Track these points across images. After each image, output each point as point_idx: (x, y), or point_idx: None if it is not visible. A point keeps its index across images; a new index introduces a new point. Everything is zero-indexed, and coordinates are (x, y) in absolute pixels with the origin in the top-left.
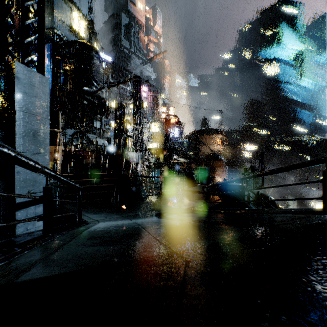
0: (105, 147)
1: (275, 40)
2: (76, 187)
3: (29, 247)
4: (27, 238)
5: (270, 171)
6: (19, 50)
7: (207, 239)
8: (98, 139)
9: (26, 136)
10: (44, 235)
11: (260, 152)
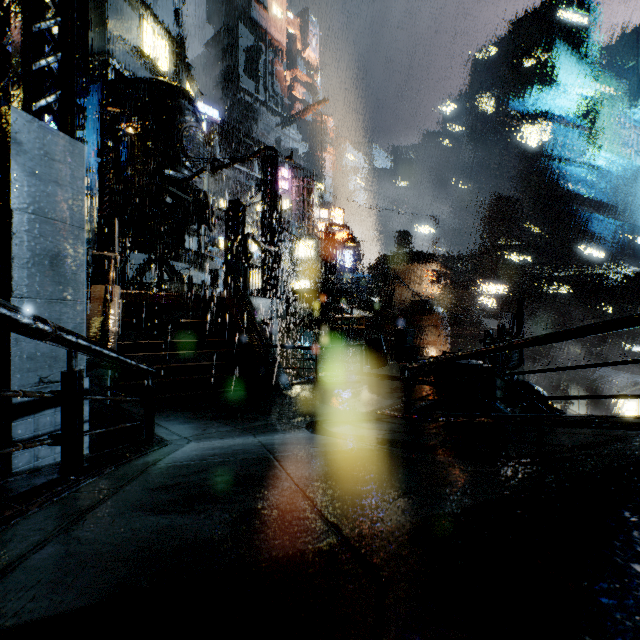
0: (207, 289)
1: (542, 77)
2: (140, 370)
3: (8, 515)
4: (18, 488)
5: (544, 338)
6: (20, 84)
7: (424, 501)
8: (194, 272)
9: (36, 264)
10: (55, 482)
11: (513, 298)
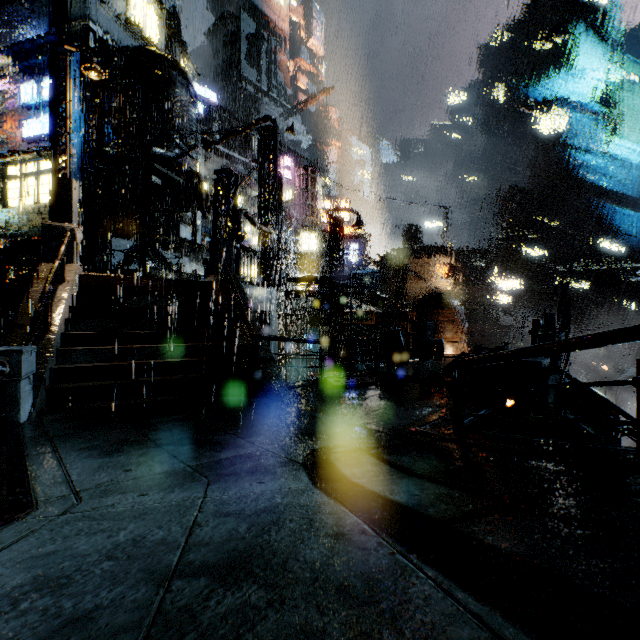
0: (199, 279)
1: (559, 61)
2: None
3: None
4: None
5: None
6: None
7: None
8: (189, 263)
9: None
10: None
11: (528, 294)
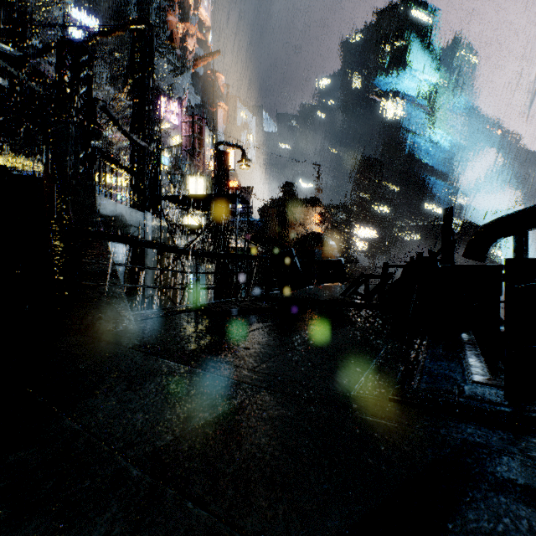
0: None
1: (399, 61)
2: None
3: None
4: None
5: None
6: None
7: None
8: None
9: None
10: None
11: (378, 243)
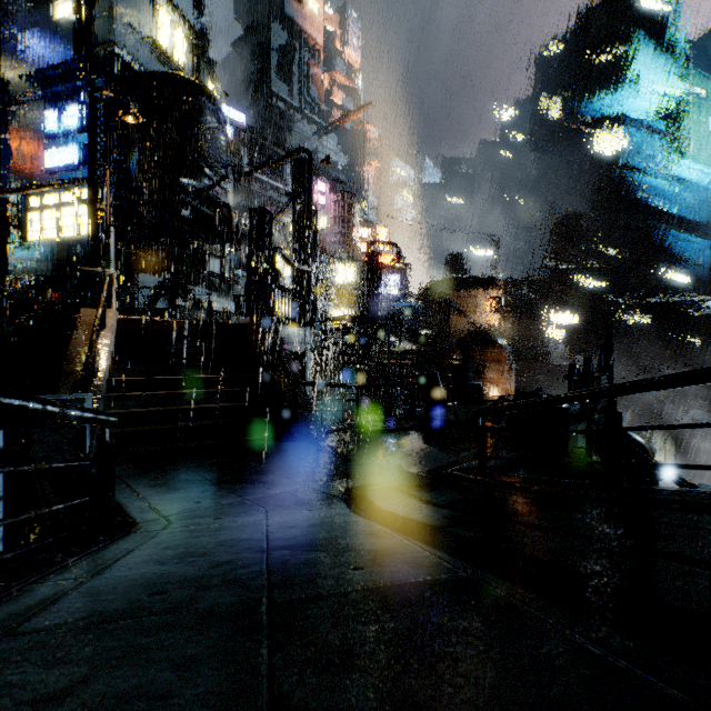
0: (230, 317)
1: (618, 75)
2: (77, 420)
3: None
4: None
5: None
6: None
7: None
8: (217, 298)
9: None
10: None
11: (584, 329)
